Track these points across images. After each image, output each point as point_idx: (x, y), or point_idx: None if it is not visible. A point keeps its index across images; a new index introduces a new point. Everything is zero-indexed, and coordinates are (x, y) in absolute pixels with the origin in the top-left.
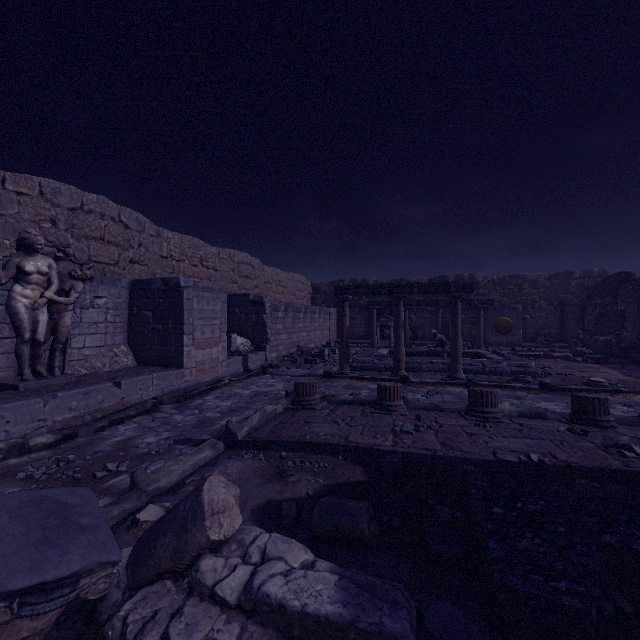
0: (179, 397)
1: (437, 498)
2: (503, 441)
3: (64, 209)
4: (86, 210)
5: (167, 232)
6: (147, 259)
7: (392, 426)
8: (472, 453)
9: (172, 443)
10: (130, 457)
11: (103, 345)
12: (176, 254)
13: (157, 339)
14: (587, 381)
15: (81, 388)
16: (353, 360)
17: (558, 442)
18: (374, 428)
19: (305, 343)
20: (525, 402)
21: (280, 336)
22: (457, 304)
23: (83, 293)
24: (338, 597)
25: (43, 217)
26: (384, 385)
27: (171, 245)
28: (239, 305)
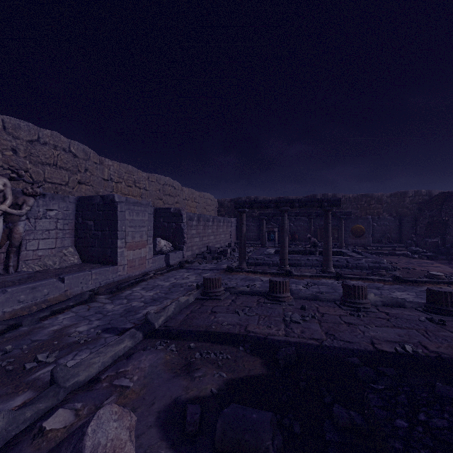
0: (113, 288)
1: (331, 395)
2: (377, 331)
3: (23, 141)
4: (42, 142)
5: (108, 161)
6: (92, 181)
7: (283, 316)
8: (353, 343)
9: (99, 332)
10: (61, 346)
11: (54, 247)
12: (115, 177)
13: (97, 242)
14: (428, 274)
15: (29, 284)
16: (249, 257)
17: (423, 332)
18: (268, 318)
19: (213, 244)
20: (383, 292)
21: (194, 239)
22: (328, 215)
23: (37, 207)
24: None
25: (5, 147)
26: (275, 280)
27: (111, 170)
28: (163, 216)
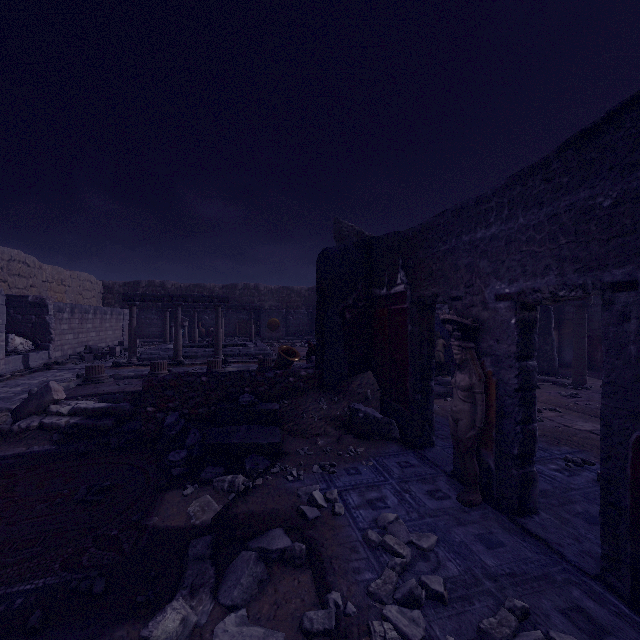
0: None
1: None
2: None
3: None
4: None
5: None
6: None
7: None
8: None
9: None
10: None
11: None
12: None
13: None
14: None
15: None
16: (142, 353)
17: None
18: None
19: (95, 343)
20: (250, 368)
21: (66, 336)
22: (219, 310)
23: None
24: (107, 404)
25: None
26: (155, 362)
27: None
28: (14, 306)
